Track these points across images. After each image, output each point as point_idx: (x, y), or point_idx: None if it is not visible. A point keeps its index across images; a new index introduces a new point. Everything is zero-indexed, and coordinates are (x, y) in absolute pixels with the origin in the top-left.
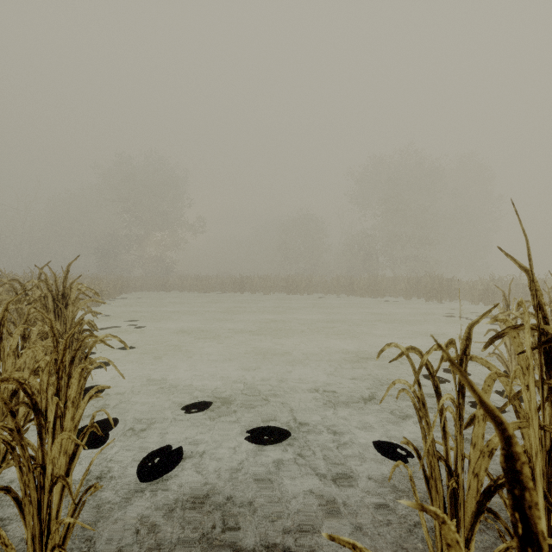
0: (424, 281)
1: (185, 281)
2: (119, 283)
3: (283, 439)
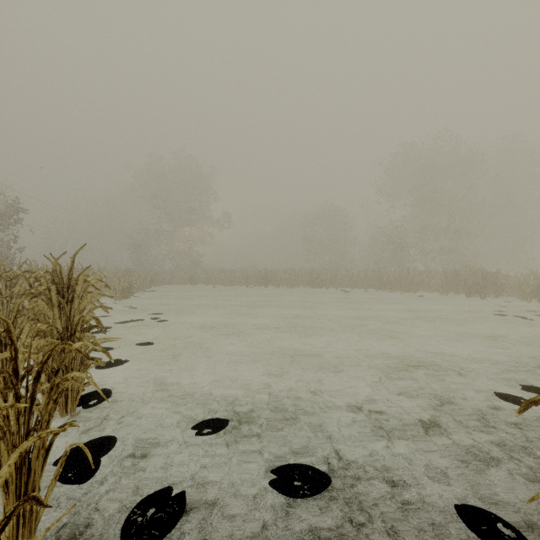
0: (464, 275)
1: (210, 275)
2: (148, 276)
3: (321, 489)
